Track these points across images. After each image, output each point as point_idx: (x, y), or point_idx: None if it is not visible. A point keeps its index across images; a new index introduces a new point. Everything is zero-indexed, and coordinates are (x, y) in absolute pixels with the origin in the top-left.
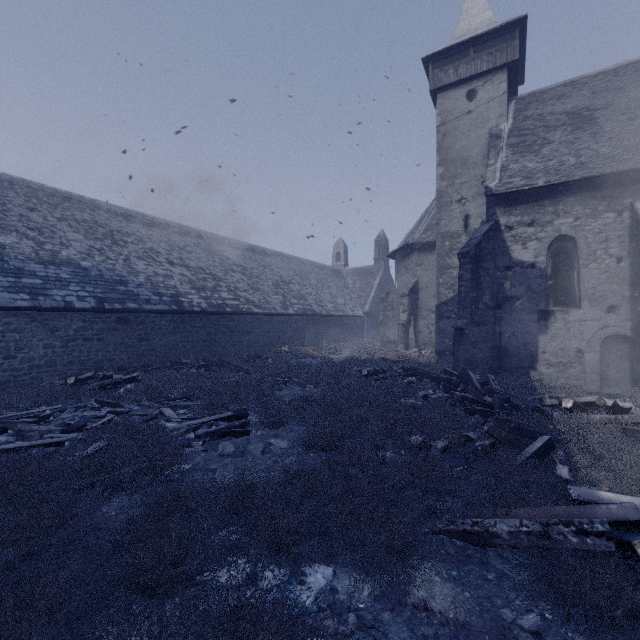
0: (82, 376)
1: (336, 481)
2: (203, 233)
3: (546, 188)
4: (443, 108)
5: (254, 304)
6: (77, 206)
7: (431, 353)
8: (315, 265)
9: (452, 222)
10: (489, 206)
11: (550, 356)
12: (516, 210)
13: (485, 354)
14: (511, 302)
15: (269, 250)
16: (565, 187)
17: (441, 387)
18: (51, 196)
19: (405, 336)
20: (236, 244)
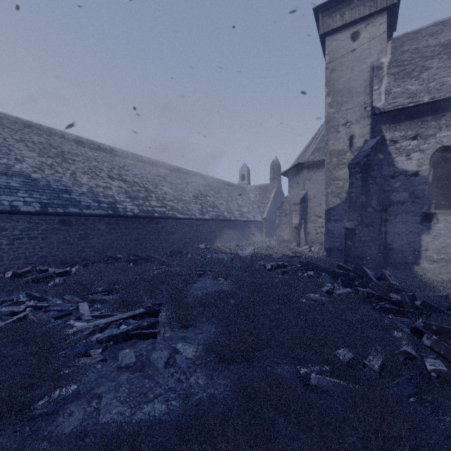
0: (22, 270)
1: (256, 449)
2: (139, 157)
3: (429, 105)
4: (331, 48)
5: (178, 211)
6: (36, 132)
7: (318, 250)
8: (226, 183)
9: (339, 142)
10: (375, 124)
11: (433, 253)
12: (400, 126)
13: (373, 251)
14: (396, 206)
15: (191, 171)
16: (447, 103)
17: (339, 281)
18: (14, 123)
19: (297, 236)
20: (165, 166)
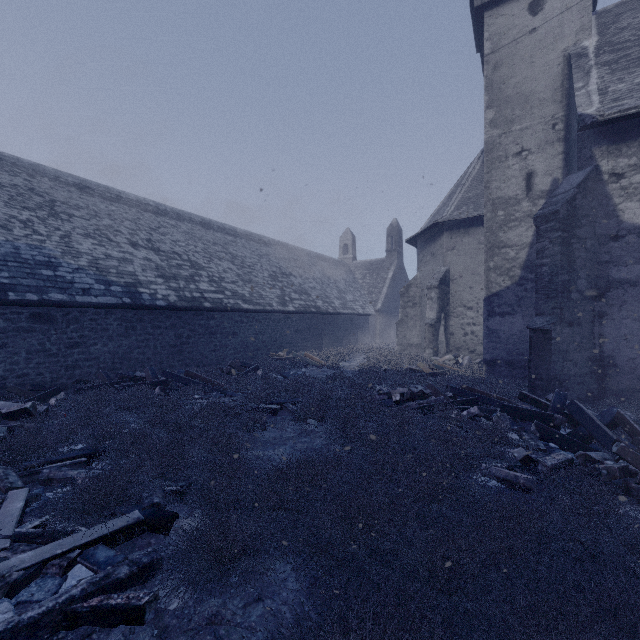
0: None
1: None
2: (185, 214)
3: None
4: (494, 30)
5: (243, 298)
6: (8, 169)
7: (469, 361)
8: (320, 257)
9: (508, 183)
10: (582, 145)
11: None
12: (629, 148)
13: (580, 369)
14: (621, 289)
15: (267, 238)
16: None
17: (534, 430)
18: None
19: (434, 339)
20: (227, 229)
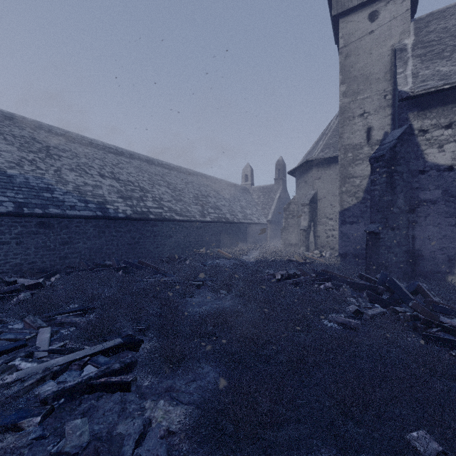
0: None
1: None
2: (136, 154)
3: None
4: (345, 31)
5: (176, 212)
6: (18, 125)
7: (330, 255)
8: (228, 184)
9: (354, 135)
10: (401, 111)
11: None
12: (431, 113)
13: (399, 258)
14: (426, 206)
15: (191, 171)
16: None
17: (365, 296)
18: None
19: (306, 240)
20: (164, 165)
